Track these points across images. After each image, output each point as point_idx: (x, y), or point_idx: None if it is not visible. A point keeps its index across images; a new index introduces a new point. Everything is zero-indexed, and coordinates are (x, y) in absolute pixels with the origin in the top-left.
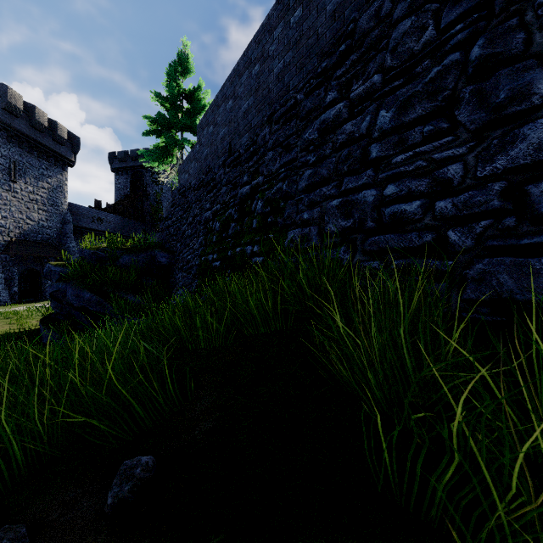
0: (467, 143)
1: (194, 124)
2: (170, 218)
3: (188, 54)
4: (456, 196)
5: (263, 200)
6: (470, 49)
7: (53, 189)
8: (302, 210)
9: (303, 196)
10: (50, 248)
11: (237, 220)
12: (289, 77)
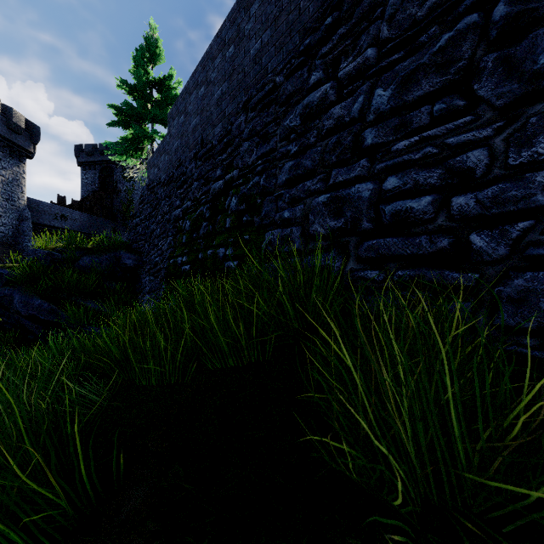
0: (492, 124)
1: (166, 116)
2: (138, 216)
3: (160, 41)
4: (480, 190)
5: (238, 196)
6: (491, 9)
7: (7, 182)
8: (282, 208)
9: (283, 191)
10: (4, 247)
11: (210, 218)
12: (267, 59)
